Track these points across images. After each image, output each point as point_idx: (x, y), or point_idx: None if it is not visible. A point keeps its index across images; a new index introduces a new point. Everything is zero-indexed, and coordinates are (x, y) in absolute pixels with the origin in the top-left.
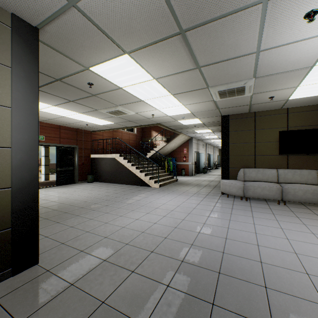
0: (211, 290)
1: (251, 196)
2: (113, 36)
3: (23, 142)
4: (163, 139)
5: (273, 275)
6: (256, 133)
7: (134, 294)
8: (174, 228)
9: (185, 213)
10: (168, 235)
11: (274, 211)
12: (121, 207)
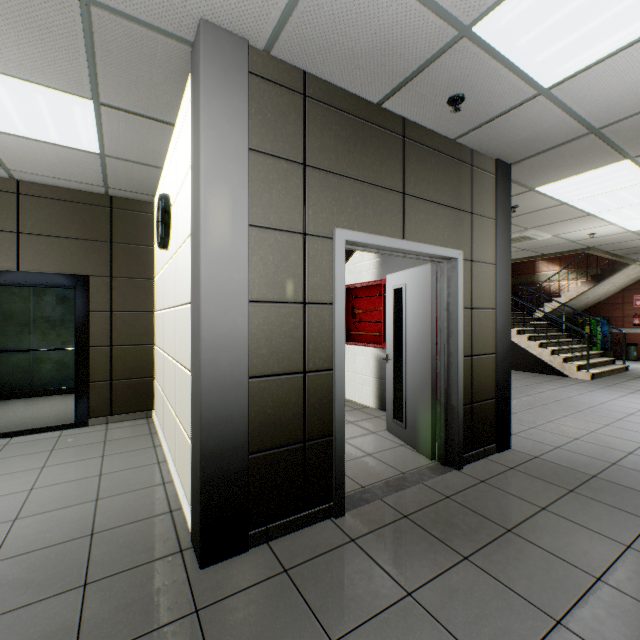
0: None
1: None
2: (623, 146)
3: (502, 303)
4: (569, 278)
5: None
6: None
7: None
8: None
9: None
10: None
11: None
12: (546, 404)
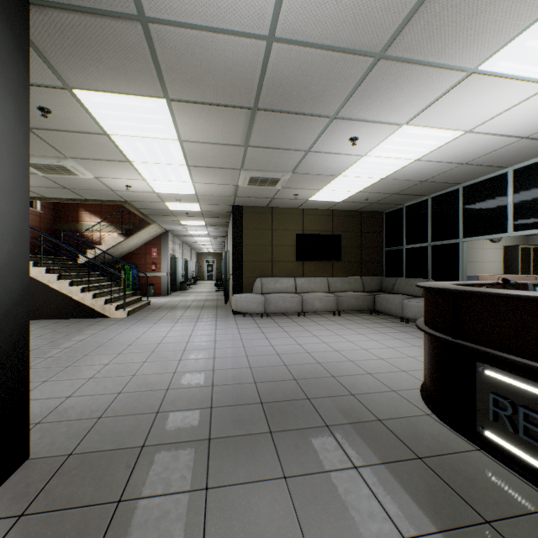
0: (300, 392)
1: (273, 311)
2: (166, 75)
3: (11, 221)
4: (110, 230)
5: (333, 368)
6: (274, 234)
7: (236, 421)
8: (214, 359)
9: (210, 342)
10: (214, 366)
11: (300, 324)
12: (89, 353)
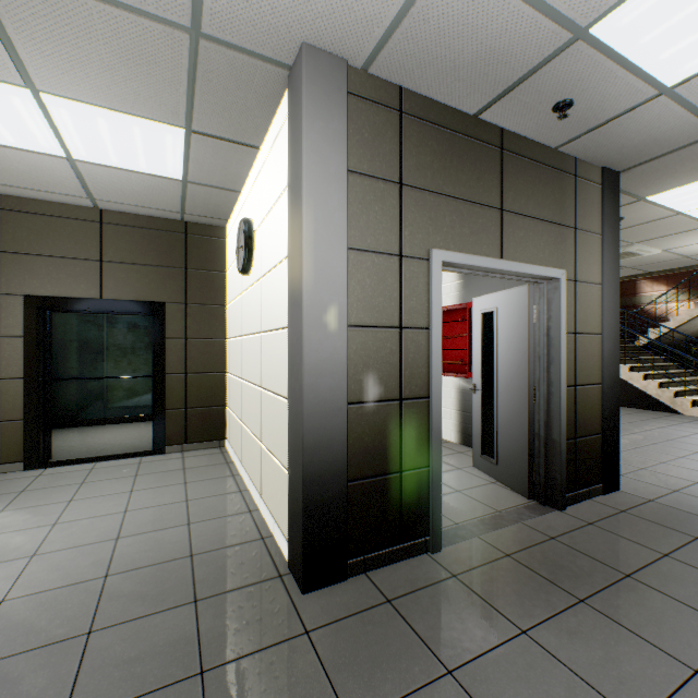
0: None
1: None
2: None
3: (609, 327)
4: (679, 299)
5: None
6: None
7: None
8: None
9: None
10: None
11: None
12: (656, 443)
